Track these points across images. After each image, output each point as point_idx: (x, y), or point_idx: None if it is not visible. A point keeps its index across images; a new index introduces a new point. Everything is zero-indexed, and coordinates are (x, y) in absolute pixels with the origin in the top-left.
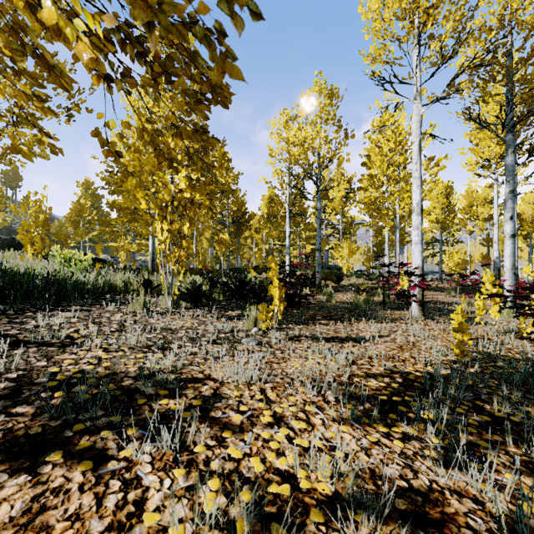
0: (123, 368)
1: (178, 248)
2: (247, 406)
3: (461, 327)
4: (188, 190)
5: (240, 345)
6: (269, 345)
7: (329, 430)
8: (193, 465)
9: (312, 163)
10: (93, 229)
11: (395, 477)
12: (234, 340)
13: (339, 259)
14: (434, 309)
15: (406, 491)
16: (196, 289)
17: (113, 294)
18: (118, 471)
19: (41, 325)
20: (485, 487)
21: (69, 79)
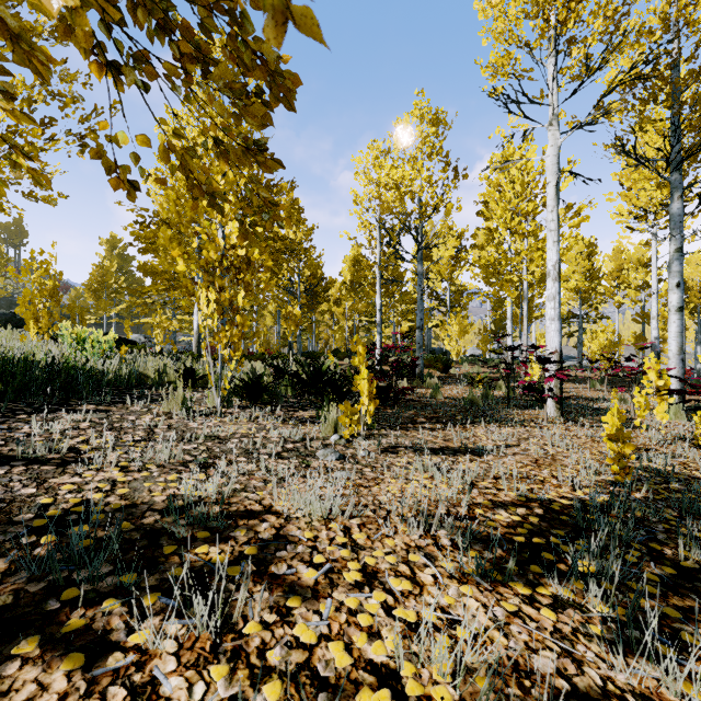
0: (147, 496)
1: (230, 325)
2: (324, 555)
3: (622, 435)
4: (239, 240)
5: (315, 459)
6: (355, 459)
7: (446, 592)
8: (240, 658)
9: (411, 213)
10: (120, 301)
11: (550, 673)
12: (307, 453)
13: (446, 341)
14: (575, 408)
15: (569, 697)
16: (255, 381)
17: (142, 387)
18: (124, 671)
19: (32, 434)
20: (686, 688)
21: (44, 58)
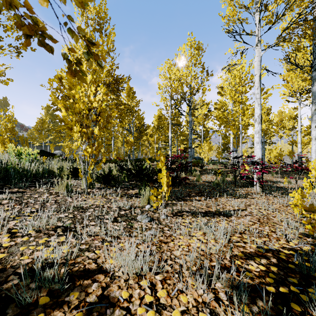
0: (17, 260)
1: (92, 145)
2: None
3: (312, 208)
4: (70, 77)
5: (136, 221)
6: (159, 221)
7: None
8: None
9: (186, 92)
10: (51, 135)
11: None
12: (131, 217)
13: (202, 153)
14: (267, 186)
15: None
16: (107, 174)
17: (50, 177)
18: None
19: None
20: None
21: None
